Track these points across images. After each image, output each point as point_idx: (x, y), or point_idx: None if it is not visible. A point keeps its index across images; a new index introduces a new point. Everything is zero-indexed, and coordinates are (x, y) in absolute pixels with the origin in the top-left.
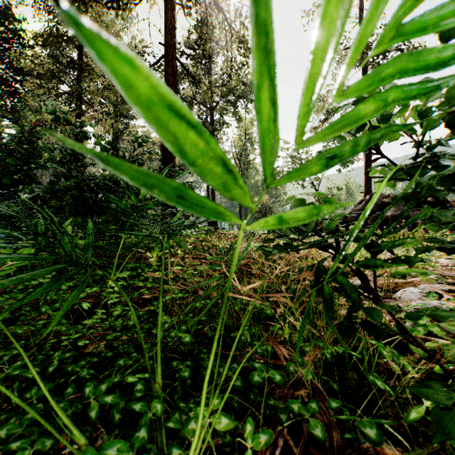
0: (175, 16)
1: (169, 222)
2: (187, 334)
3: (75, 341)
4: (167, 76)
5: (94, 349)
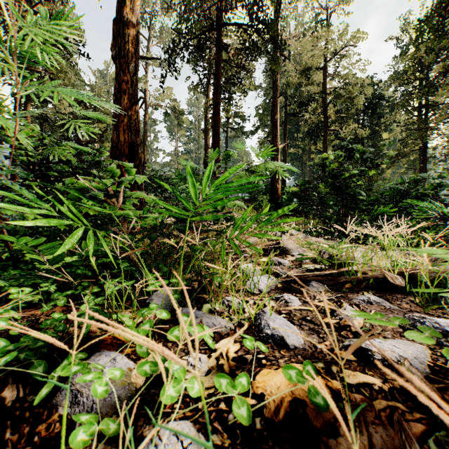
0: None
1: None
2: None
3: None
4: None
5: None
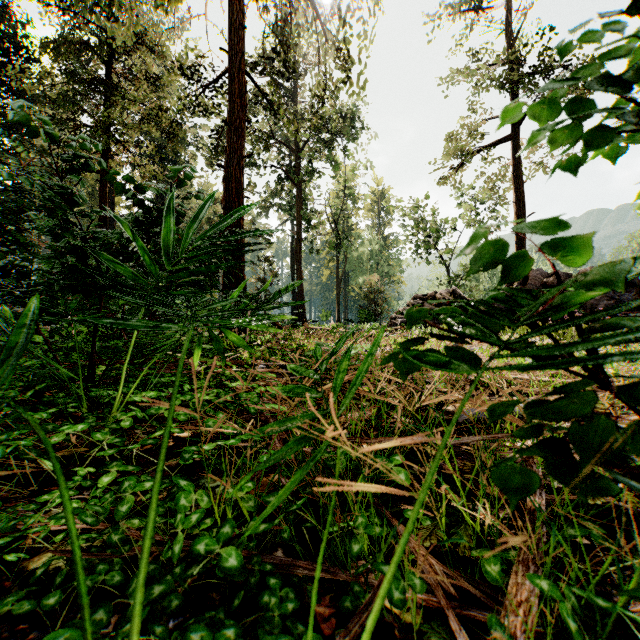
0: (243, 11)
1: (209, 304)
2: (232, 548)
3: (23, 537)
4: (232, 98)
5: (42, 568)
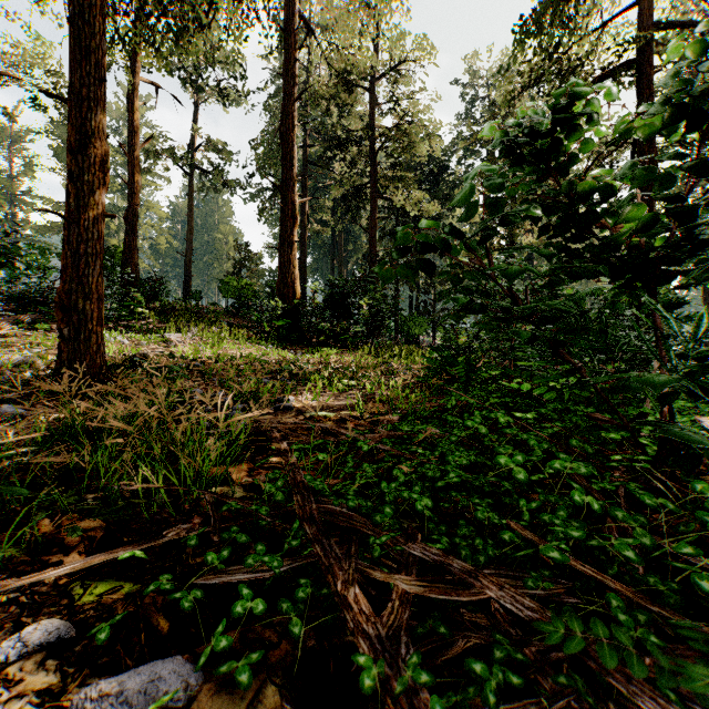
0: (653, 89)
1: None
2: None
3: None
4: None
5: None
